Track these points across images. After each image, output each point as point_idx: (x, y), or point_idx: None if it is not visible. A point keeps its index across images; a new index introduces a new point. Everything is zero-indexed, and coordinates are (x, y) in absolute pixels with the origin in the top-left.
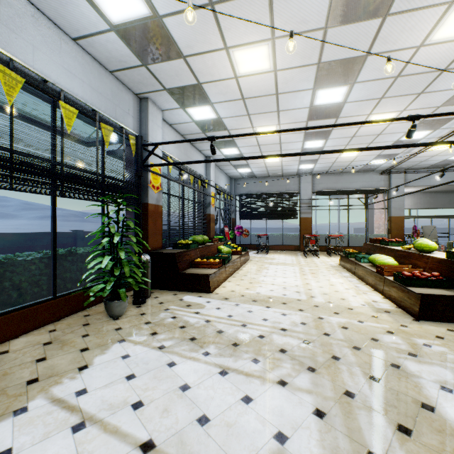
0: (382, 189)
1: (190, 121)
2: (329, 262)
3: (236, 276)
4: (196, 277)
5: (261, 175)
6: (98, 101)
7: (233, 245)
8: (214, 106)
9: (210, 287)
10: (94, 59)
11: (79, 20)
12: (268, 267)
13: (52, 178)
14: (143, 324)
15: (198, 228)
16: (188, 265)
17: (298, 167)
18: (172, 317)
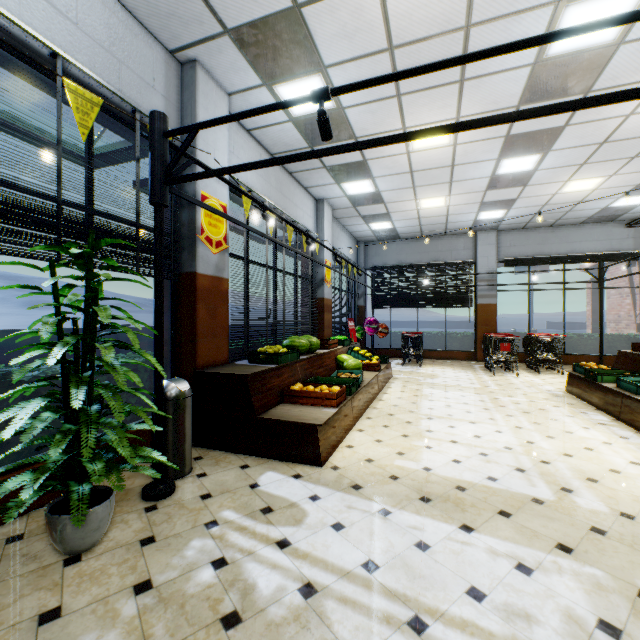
0: (631, 253)
1: (284, 120)
2: (542, 384)
3: (372, 416)
4: (291, 428)
5: (408, 234)
6: (71, 39)
7: (363, 352)
8: (329, 74)
9: (319, 453)
10: None
11: None
12: (430, 396)
13: None
14: (127, 594)
15: (303, 323)
16: (276, 398)
17: (475, 217)
18: (214, 561)
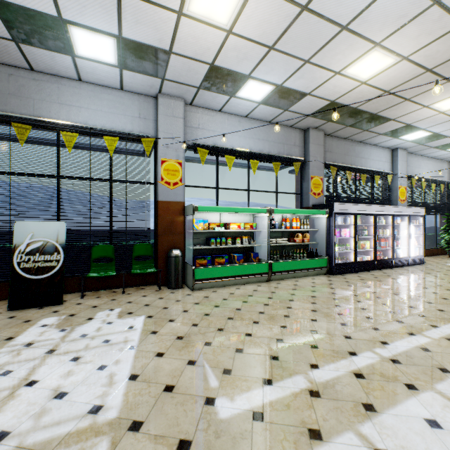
0: None
1: None
2: None
3: None
4: None
5: None
6: (436, 174)
7: None
8: None
9: None
10: (434, 159)
11: (438, 154)
12: None
13: (427, 209)
14: None
15: None
16: None
17: None
18: None
